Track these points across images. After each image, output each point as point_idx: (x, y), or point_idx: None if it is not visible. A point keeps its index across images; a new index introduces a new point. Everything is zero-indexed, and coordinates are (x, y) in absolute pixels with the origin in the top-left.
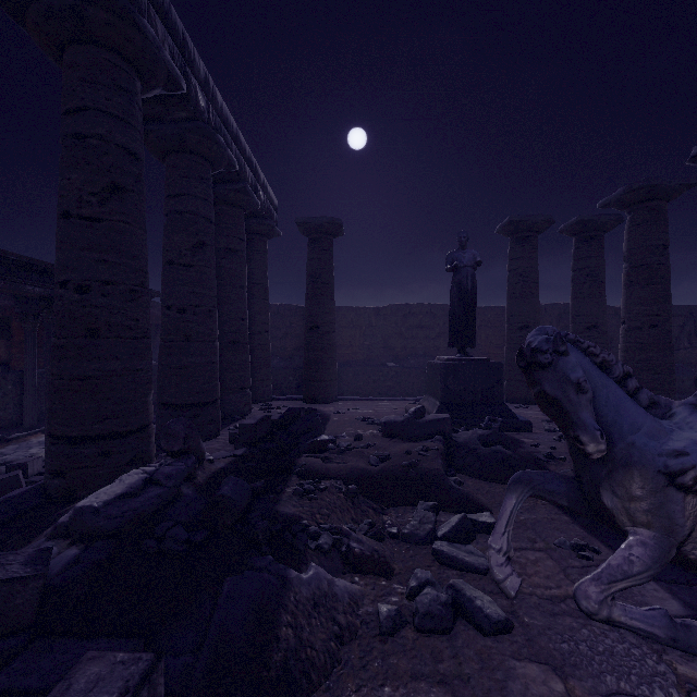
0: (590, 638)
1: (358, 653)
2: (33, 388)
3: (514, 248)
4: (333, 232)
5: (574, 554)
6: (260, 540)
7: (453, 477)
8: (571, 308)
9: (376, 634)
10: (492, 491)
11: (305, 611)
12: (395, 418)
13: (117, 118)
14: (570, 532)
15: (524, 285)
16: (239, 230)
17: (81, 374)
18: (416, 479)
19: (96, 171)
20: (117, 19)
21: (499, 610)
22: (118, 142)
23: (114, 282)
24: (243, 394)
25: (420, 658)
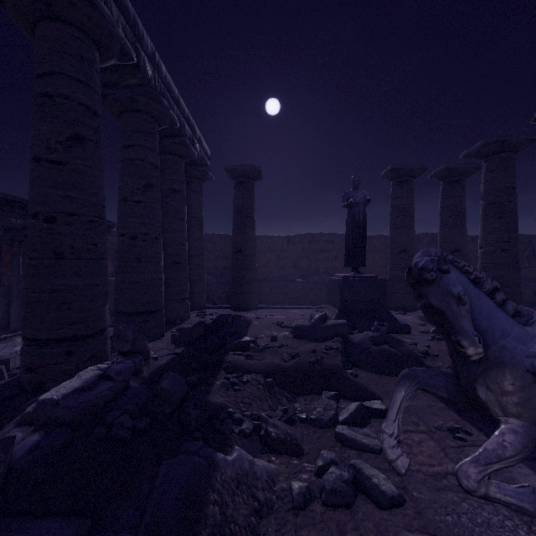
0: (470, 511)
1: (275, 526)
2: (18, 299)
3: (395, 190)
4: (254, 177)
5: (451, 436)
6: (193, 426)
7: (350, 371)
8: (439, 236)
9: (289, 508)
10: (382, 382)
11: (229, 489)
12: (303, 323)
13: (79, 81)
14: (446, 416)
15: (403, 219)
16: (179, 174)
17: (49, 288)
18: (321, 373)
19: (61, 124)
20: (78, 0)
21: (392, 486)
22: (79, 100)
23: (77, 214)
24: (183, 304)
25: (327, 530)
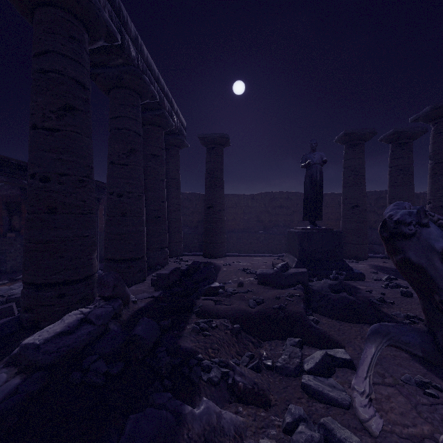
0: None
1: None
2: None
3: (348, 152)
4: (223, 143)
5: (420, 391)
6: (163, 374)
7: (311, 317)
8: (388, 193)
9: None
10: (342, 329)
11: None
12: (267, 271)
13: (70, 58)
14: (411, 368)
15: (355, 178)
16: (160, 142)
17: (43, 239)
18: (284, 319)
19: (54, 95)
20: None
21: None
22: (70, 75)
23: (68, 174)
24: (163, 252)
25: None
